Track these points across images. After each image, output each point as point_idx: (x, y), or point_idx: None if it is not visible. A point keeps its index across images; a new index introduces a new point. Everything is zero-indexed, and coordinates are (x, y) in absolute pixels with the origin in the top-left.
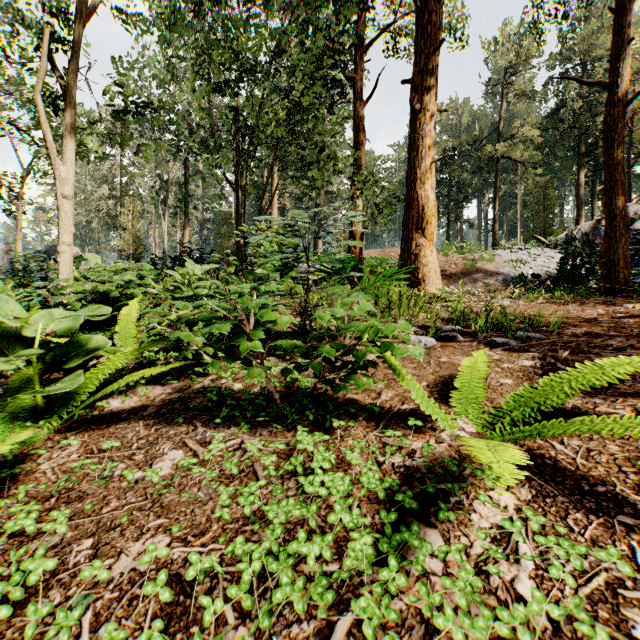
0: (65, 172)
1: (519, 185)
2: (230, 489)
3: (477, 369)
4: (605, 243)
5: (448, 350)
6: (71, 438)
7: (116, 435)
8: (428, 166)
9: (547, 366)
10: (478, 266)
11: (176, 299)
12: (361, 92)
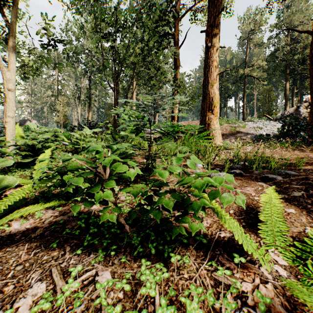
0: (10, 75)
1: (255, 90)
2: None
3: (274, 205)
4: (310, 117)
5: (238, 182)
6: None
7: (2, 260)
8: (215, 76)
9: (312, 197)
10: (237, 130)
11: (77, 148)
12: (177, 41)
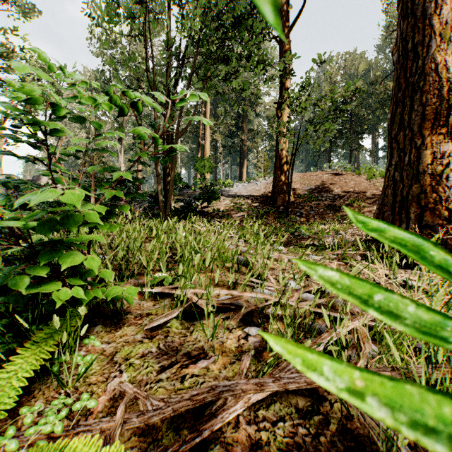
0: None
1: None
2: None
3: None
4: None
5: None
6: None
7: None
8: None
9: None
10: None
11: None
12: (287, 16)
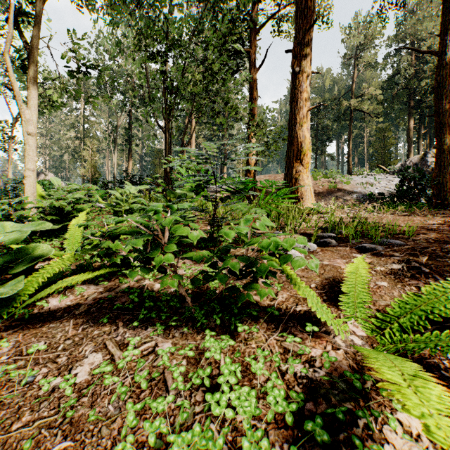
0: (29, 115)
1: (366, 130)
2: (137, 407)
3: (360, 275)
4: (436, 170)
5: (328, 254)
6: (4, 340)
7: (47, 335)
8: (305, 113)
9: (413, 269)
10: (338, 187)
11: (117, 212)
12: (254, 62)
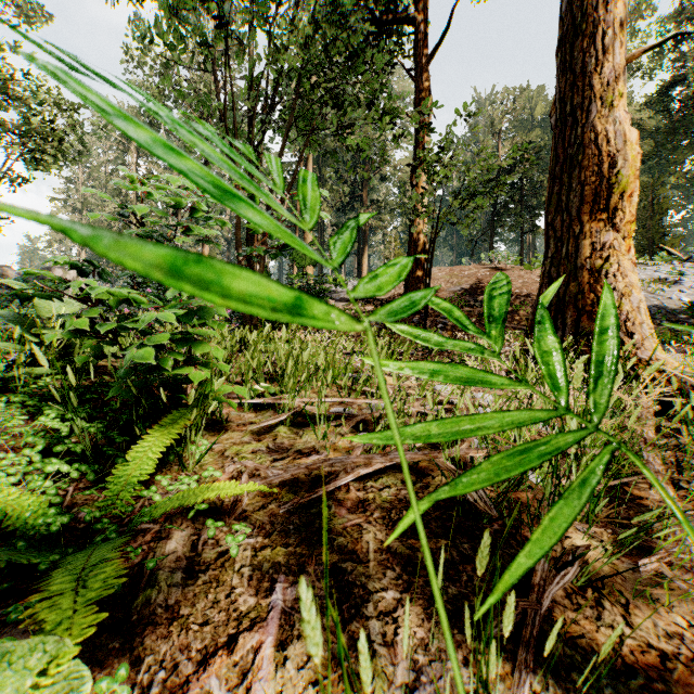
0: None
1: None
2: None
3: None
4: None
5: None
6: None
7: None
8: (620, 67)
9: None
10: None
11: None
12: (426, 40)
